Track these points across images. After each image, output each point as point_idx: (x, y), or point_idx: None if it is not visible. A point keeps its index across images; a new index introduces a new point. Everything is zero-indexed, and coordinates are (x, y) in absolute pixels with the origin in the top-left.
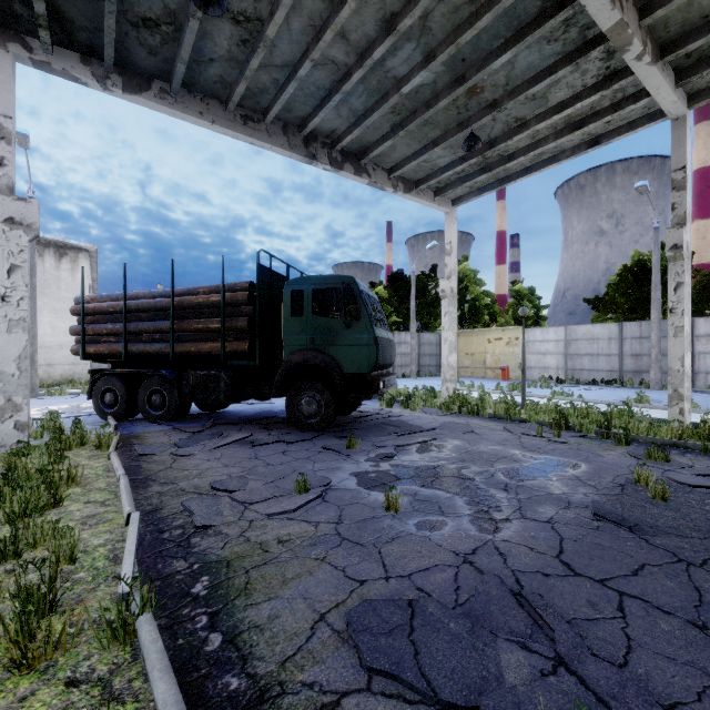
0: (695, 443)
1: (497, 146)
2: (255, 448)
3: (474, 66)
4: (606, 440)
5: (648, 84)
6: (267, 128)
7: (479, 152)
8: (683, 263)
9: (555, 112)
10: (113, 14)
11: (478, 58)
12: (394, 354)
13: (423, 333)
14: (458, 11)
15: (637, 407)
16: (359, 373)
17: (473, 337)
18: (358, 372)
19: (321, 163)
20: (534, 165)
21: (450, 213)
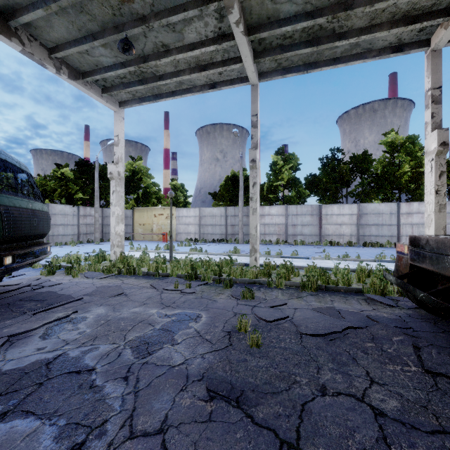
0: (264, 280)
1: (150, 62)
2: None
3: None
4: (219, 285)
5: (241, 50)
6: None
7: (136, 62)
8: (257, 171)
9: (189, 49)
10: None
11: None
12: (44, 224)
13: (106, 208)
14: None
15: (234, 256)
16: None
17: (144, 213)
18: None
19: None
20: (177, 91)
21: (118, 112)
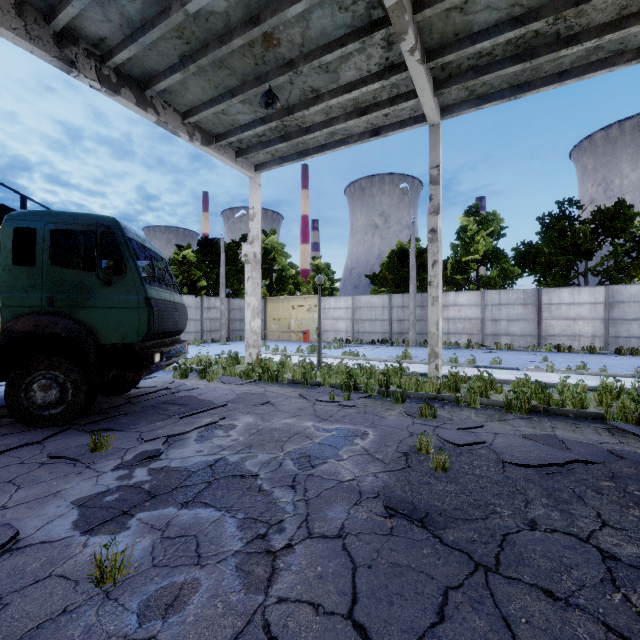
0: (449, 395)
1: (295, 114)
2: None
3: (269, 7)
4: (386, 399)
5: (417, 83)
6: None
7: (279, 116)
8: (438, 244)
9: (345, 91)
10: None
11: None
12: (183, 319)
13: (233, 299)
14: None
15: (404, 363)
16: (125, 344)
17: (279, 304)
18: (123, 342)
19: (84, 76)
20: (328, 144)
21: (254, 178)
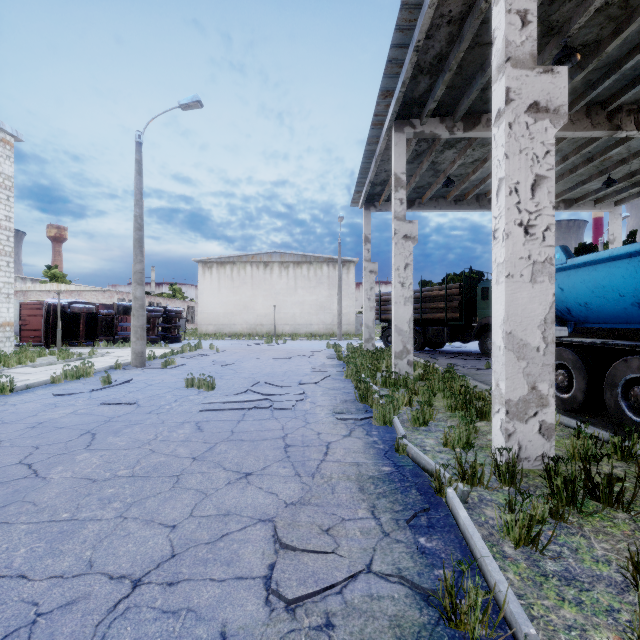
0: None
1: (637, 176)
2: (465, 360)
3: (598, 153)
4: None
5: None
6: (467, 201)
7: (623, 180)
8: None
9: None
10: (409, 192)
11: (600, 149)
12: None
13: None
14: (577, 142)
15: None
16: None
17: None
18: None
19: None
20: None
21: (613, 212)
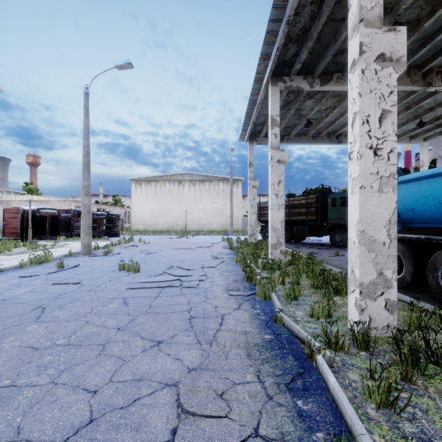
0: None
1: (440, 120)
2: (320, 249)
3: (414, 103)
4: None
5: None
6: (321, 137)
7: (431, 122)
8: None
9: None
10: (280, 130)
11: (415, 100)
12: None
13: None
14: (400, 95)
15: None
16: None
17: None
18: None
19: (343, 143)
20: None
21: (422, 145)
